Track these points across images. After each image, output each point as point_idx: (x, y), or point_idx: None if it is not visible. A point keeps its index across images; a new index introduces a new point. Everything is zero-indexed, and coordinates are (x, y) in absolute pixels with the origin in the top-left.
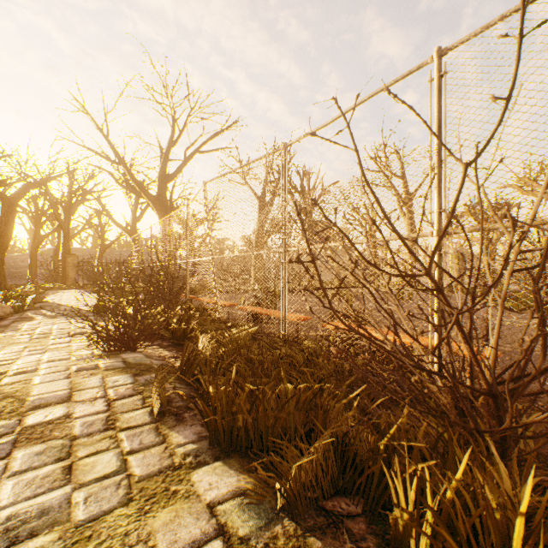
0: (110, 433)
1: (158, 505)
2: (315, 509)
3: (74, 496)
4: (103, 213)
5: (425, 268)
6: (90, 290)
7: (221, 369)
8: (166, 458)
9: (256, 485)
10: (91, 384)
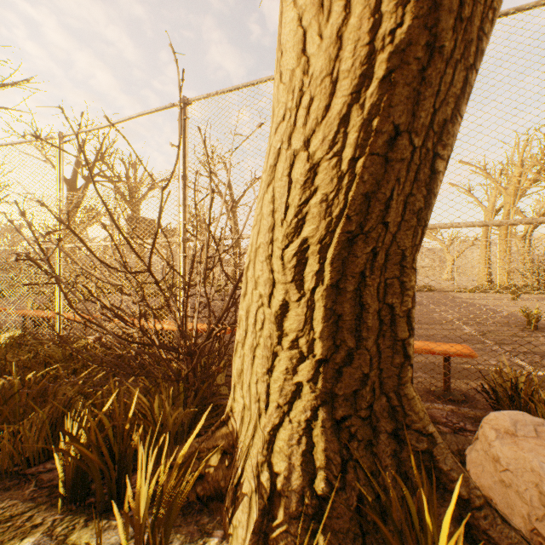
0: None
1: None
2: (13, 477)
3: None
4: None
5: (147, 266)
6: None
7: None
8: None
9: None
10: None
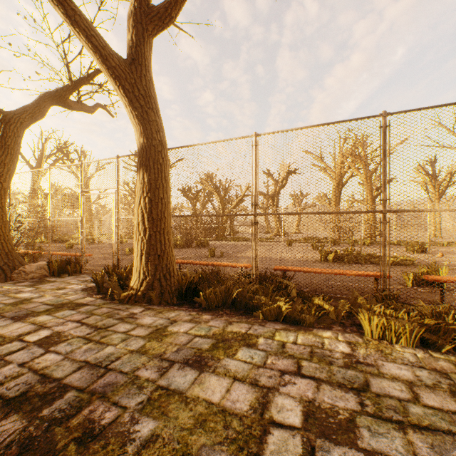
0: None
1: None
2: None
3: None
4: None
5: None
6: None
7: None
8: None
9: None
10: None
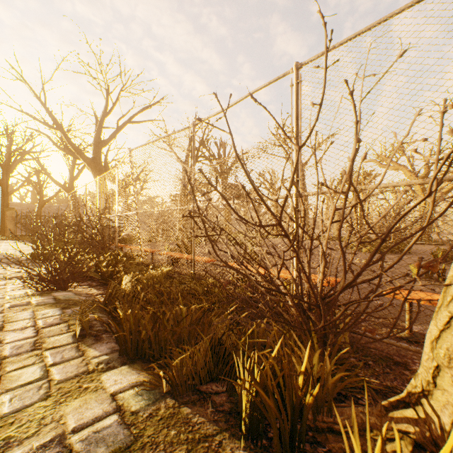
0: (37, 352)
1: (72, 397)
2: (193, 390)
3: (1, 398)
4: (41, 172)
5: (278, 220)
6: (27, 240)
7: (136, 300)
8: (83, 366)
9: (151, 379)
10: (22, 317)
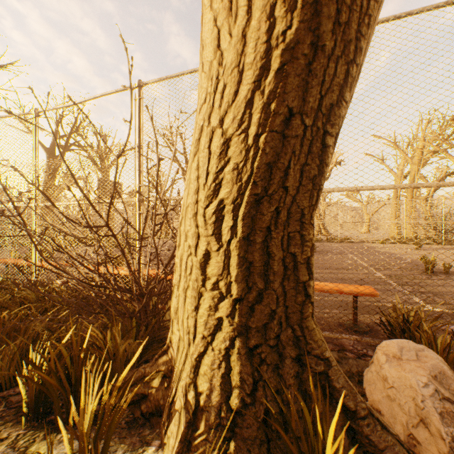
0: None
1: None
2: None
3: None
4: None
5: (105, 222)
6: None
7: None
8: None
9: None
10: None
